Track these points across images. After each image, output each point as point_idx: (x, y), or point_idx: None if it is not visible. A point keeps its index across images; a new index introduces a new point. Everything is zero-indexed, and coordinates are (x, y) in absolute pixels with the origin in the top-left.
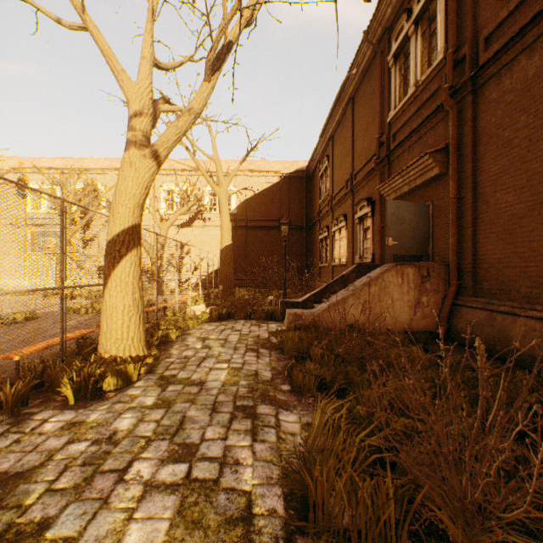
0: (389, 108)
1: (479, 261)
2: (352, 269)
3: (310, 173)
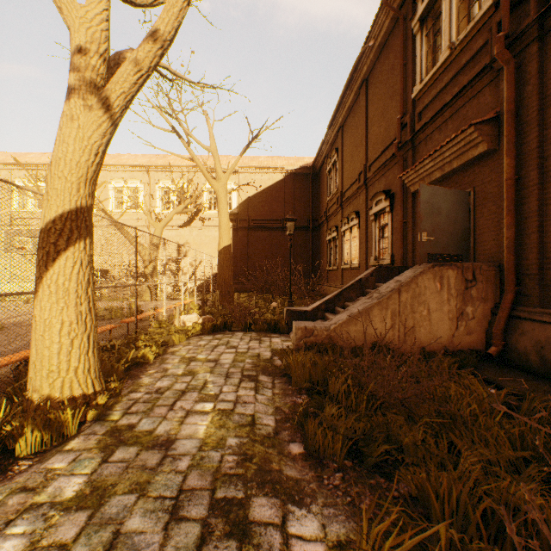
0: (413, 82)
1: (549, 261)
2: (371, 272)
3: (317, 170)
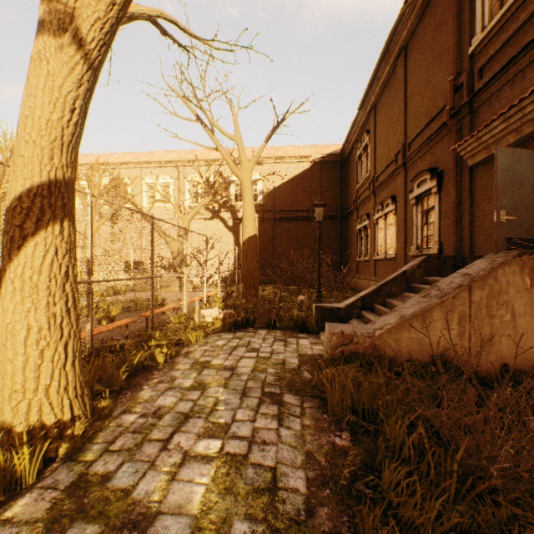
0: (471, 34)
1: None
2: (418, 262)
3: (345, 156)
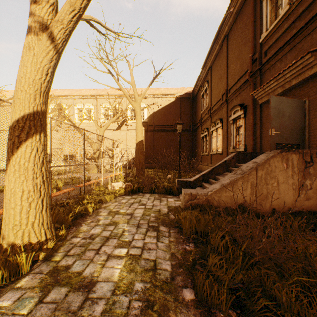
0: (261, 32)
1: None
2: (232, 156)
3: (195, 95)
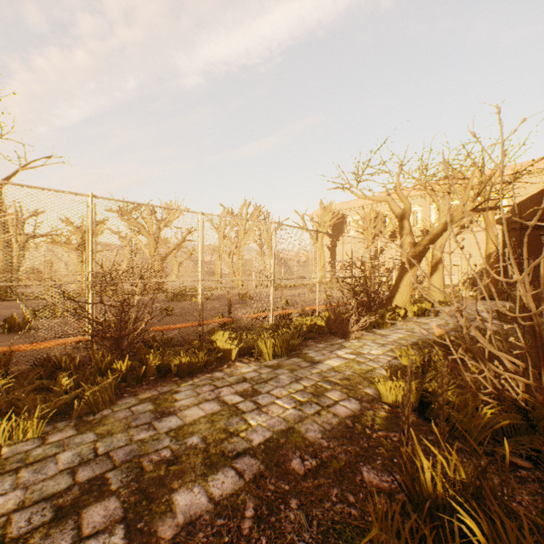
0: None
1: None
2: None
3: None
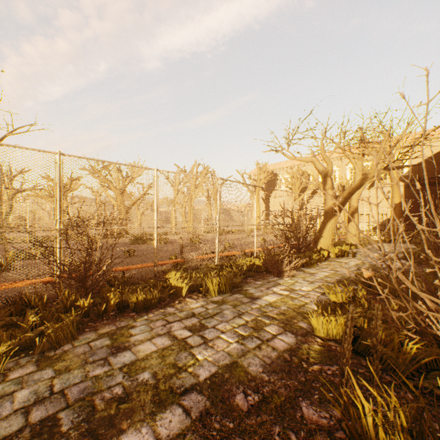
0: None
1: None
2: None
3: None
